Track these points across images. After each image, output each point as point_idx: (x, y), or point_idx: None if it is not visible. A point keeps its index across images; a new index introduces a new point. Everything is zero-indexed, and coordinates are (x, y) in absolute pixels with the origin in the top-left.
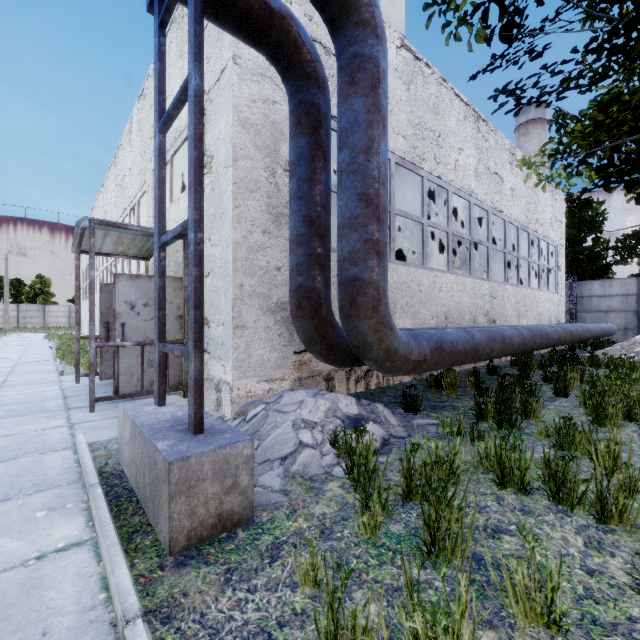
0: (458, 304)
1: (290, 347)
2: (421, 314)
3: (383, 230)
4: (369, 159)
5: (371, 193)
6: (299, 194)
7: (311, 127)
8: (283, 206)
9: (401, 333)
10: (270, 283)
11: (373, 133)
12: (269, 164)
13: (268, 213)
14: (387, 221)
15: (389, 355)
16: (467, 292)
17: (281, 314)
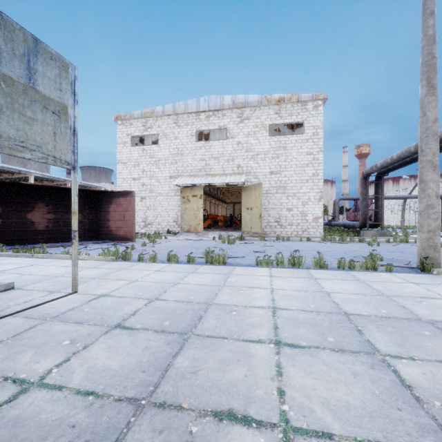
0: None
1: None
2: None
3: None
4: None
5: None
6: None
7: None
8: None
9: None
10: None
11: None
12: None
13: None
14: None
15: None
16: None
17: None
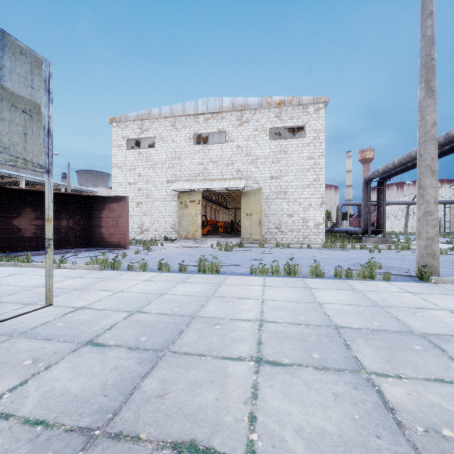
0: None
1: None
2: None
3: None
4: None
5: None
6: None
7: None
8: None
9: None
10: (453, 223)
11: None
12: (453, 210)
13: (453, 215)
14: None
15: None
16: None
17: None
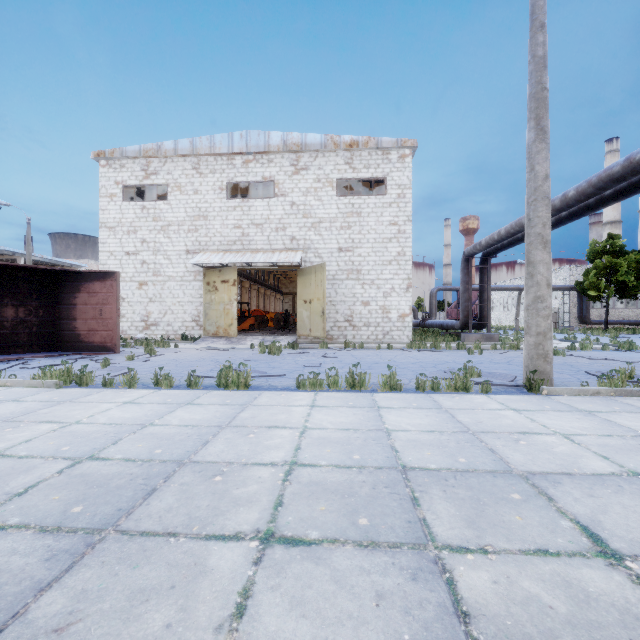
0: (629, 315)
1: (577, 323)
2: (612, 318)
3: (588, 310)
4: (586, 304)
5: (587, 307)
6: (578, 305)
7: (580, 298)
8: (576, 304)
9: (592, 320)
10: (574, 314)
11: (587, 302)
12: (574, 299)
13: (573, 305)
14: (589, 309)
15: (590, 323)
16: (634, 312)
17: (576, 318)
